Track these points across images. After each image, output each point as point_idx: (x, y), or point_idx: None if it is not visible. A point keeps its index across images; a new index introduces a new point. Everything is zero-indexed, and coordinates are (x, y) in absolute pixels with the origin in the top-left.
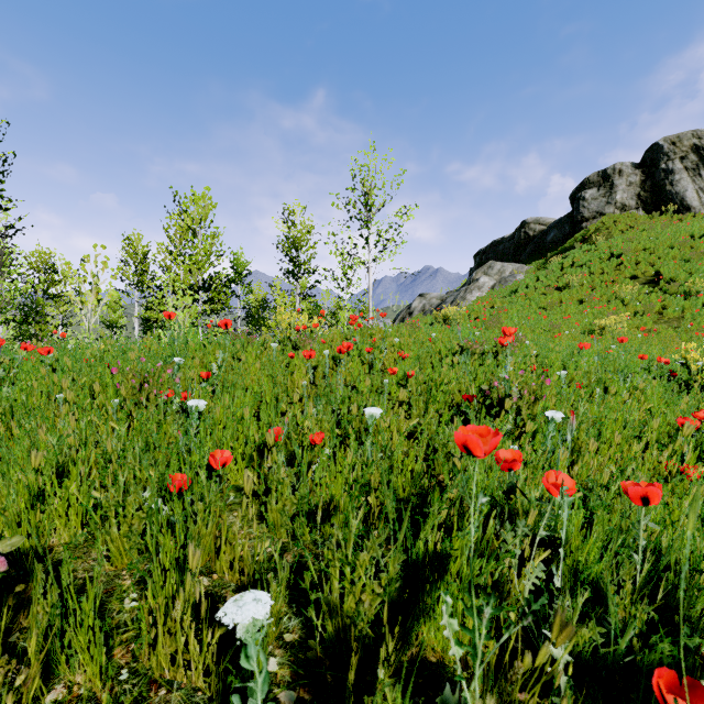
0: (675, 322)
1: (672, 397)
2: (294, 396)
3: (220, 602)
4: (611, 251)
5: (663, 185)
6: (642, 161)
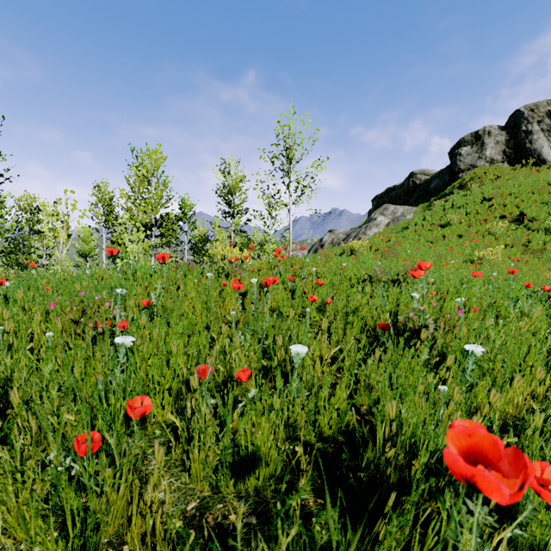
0: (539, 253)
1: None
2: (222, 328)
3: None
4: (483, 196)
5: (524, 143)
6: (507, 124)
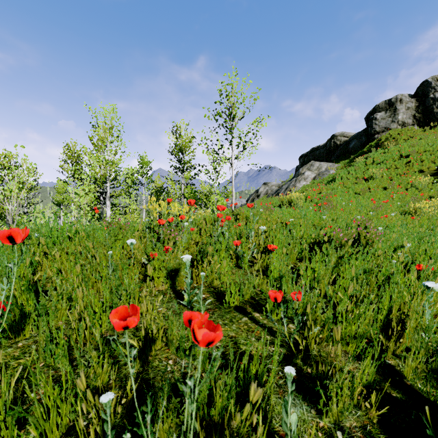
0: None
1: None
2: None
3: None
4: (400, 153)
5: (432, 108)
6: (416, 93)
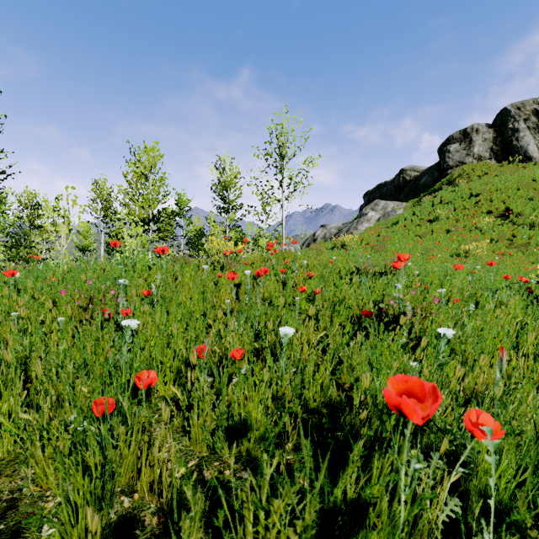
0: (523, 247)
1: (532, 310)
2: (218, 314)
3: (138, 527)
4: (470, 191)
5: (511, 140)
6: (494, 122)
